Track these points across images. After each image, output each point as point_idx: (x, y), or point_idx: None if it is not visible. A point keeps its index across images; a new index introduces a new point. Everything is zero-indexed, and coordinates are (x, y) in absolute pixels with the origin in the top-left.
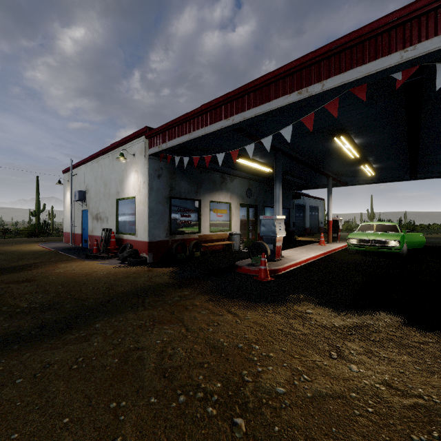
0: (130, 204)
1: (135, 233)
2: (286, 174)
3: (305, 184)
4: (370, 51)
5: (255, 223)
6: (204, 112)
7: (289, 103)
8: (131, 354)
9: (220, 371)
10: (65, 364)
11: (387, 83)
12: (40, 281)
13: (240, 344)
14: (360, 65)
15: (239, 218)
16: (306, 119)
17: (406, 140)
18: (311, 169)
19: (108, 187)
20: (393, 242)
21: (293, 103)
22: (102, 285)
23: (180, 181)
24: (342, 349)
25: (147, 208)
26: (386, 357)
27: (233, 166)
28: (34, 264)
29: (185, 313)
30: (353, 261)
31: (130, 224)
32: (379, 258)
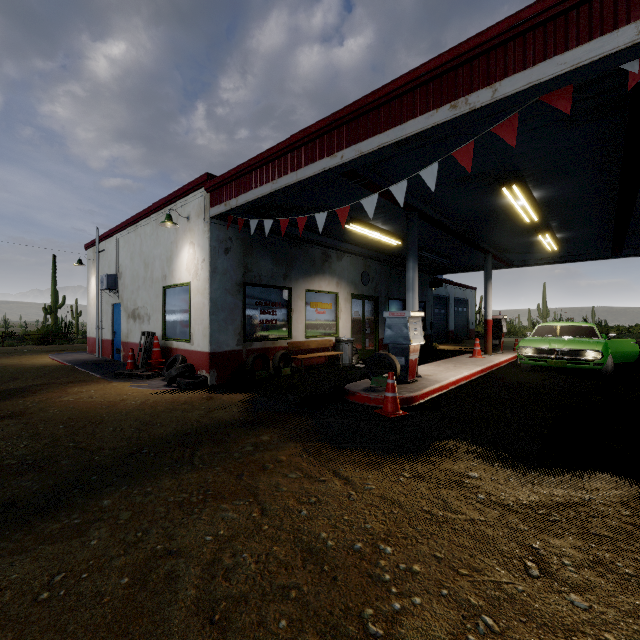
0: (183, 295)
1: (190, 339)
2: (422, 249)
3: (450, 265)
4: (579, 26)
5: (374, 324)
6: (296, 146)
7: (435, 123)
8: (155, 566)
9: (321, 608)
10: (26, 590)
11: (601, 88)
12: (32, 416)
13: (358, 543)
14: (562, 53)
15: (350, 315)
16: (464, 151)
17: (616, 192)
18: (461, 241)
19: (150, 269)
20: (592, 353)
21: (442, 123)
22: (129, 424)
23: (260, 259)
24: (546, 554)
25: (208, 300)
26: (632, 574)
27: (341, 236)
28: (32, 387)
29: (260, 478)
30: (530, 383)
31: (183, 325)
32: (568, 378)
